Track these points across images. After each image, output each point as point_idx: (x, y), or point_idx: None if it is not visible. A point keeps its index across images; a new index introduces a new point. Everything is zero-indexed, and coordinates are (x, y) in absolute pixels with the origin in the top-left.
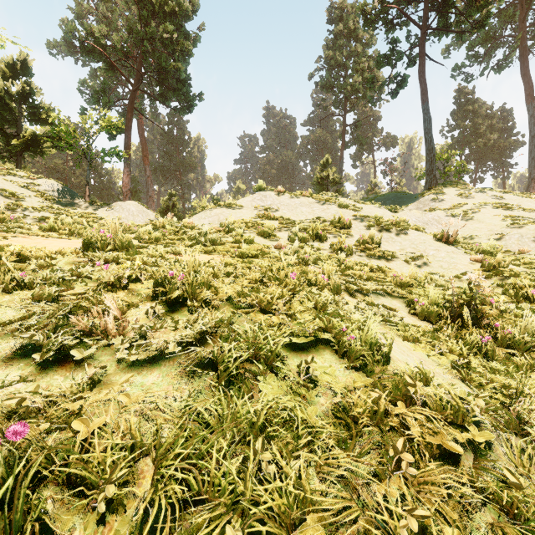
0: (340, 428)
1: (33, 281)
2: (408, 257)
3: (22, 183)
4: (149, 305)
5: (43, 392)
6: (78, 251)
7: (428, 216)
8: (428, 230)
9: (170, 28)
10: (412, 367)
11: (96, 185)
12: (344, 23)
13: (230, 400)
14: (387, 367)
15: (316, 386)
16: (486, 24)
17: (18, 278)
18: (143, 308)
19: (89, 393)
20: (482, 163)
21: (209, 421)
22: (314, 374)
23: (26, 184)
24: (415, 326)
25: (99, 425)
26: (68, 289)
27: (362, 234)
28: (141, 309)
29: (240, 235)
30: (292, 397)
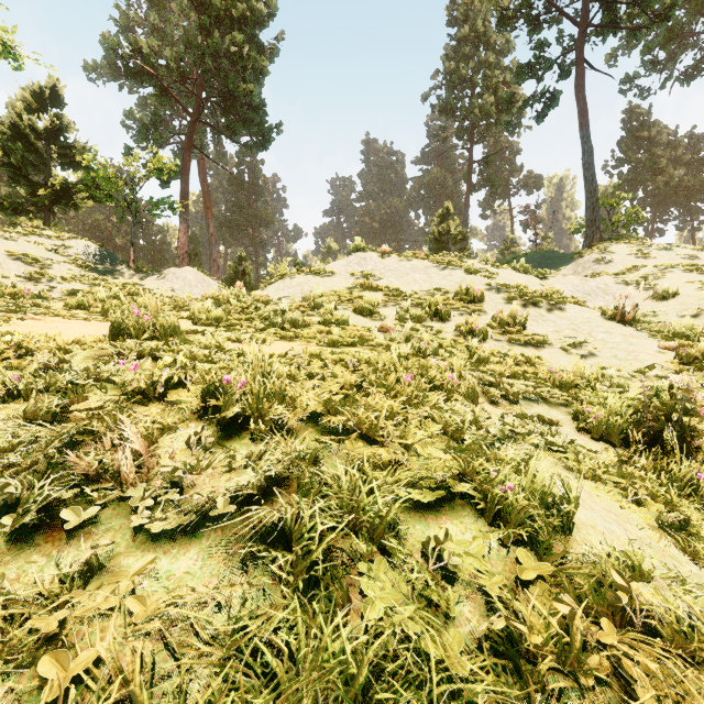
0: (506, 678)
1: (30, 388)
2: (566, 342)
3: (49, 245)
4: (193, 427)
5: (8, 588)
6: (105, 340)
7: (590, 284)
8: (591, 303)
9: (239, 39)
10: (615, 546)
11: (146, 247)
12: (471, 25)
13: (310, 620)
14: (569, 541)
15: (455, 580)
16: (671, 16)
17: (10, 384)
18: (184, 431)
19: (80, 593)
20: (662, 209)
21: (273, 665)
22: (453, 562)
23: (54, 246)
24: (590, 451)
25: (83, 666)
26: (80, 401)
27: (500, 310)
28: (181, 434)
29: (330, 313)
30: (416, 608)
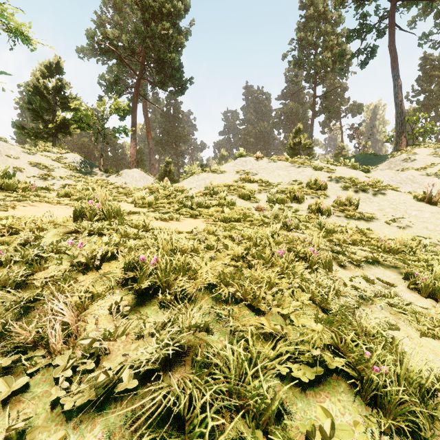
0: None
1: (9, 259)
2: (388, 217)
3: (54, 157)
4: (118, 293)
5: None
6: (70, 220)
7: (401, 176)
8: (402, 189)
9: (166, 26)
10: None
11: (112, 157)
12: (315, 7)
13: None
14: None
15: None
16: None
17: None
18: (110, 297)
19: None
20: None
21: None
22: None
23: (57, 158)
24: (422, 306)
25: None
26: (41, 269)
27: (339, 195)
28: (108, 300)
29: (223, 198)
30: None
